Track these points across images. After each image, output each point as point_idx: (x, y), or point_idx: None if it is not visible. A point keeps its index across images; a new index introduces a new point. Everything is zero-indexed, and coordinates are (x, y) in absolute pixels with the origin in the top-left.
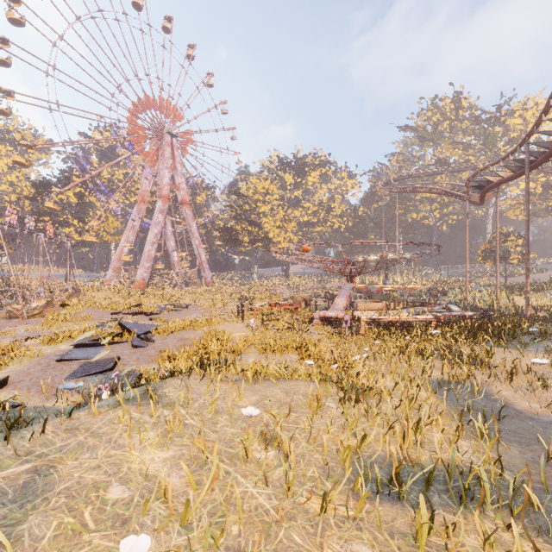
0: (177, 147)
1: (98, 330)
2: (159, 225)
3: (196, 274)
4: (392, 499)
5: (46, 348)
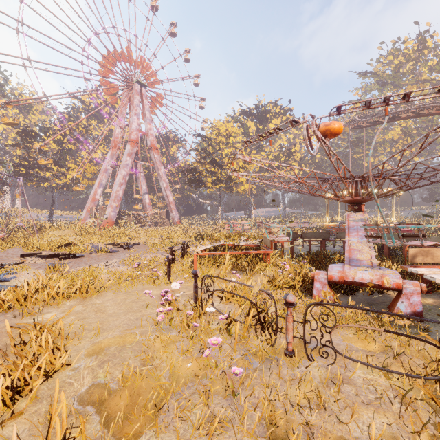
0: (146, 96)
1: None
2: (128, 167)
3: (164, 215)
4: None
5: None
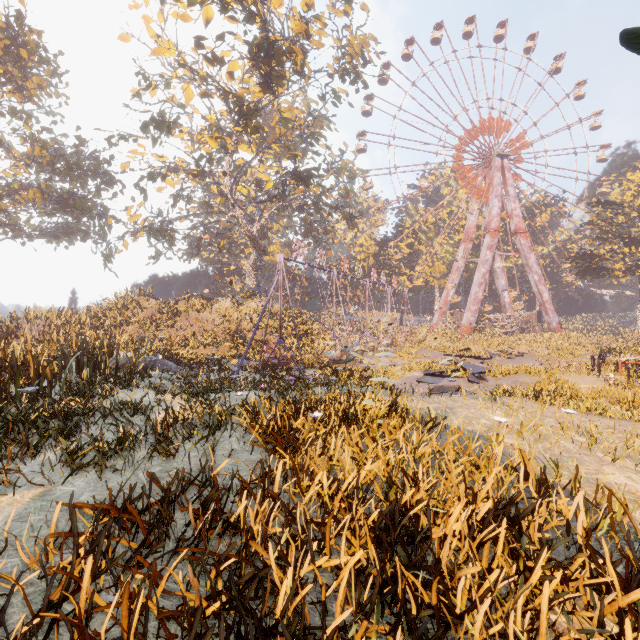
0: (508, 169)
1: (438, 366)
2: (487, 263)
3: (534, 318)
4: None
5: (405, 373)
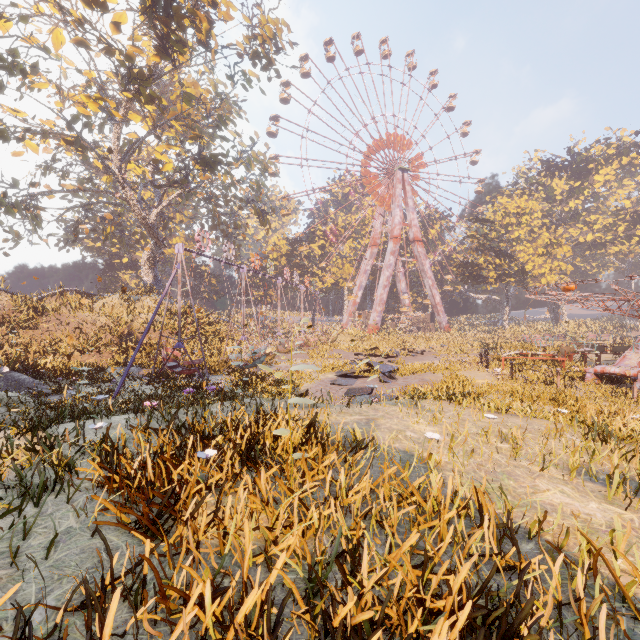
0: (408, 182)
1: (351, 366)
2: (391, 267)
3: (428, 318)
4: (605, 486)
5: (319, 375)
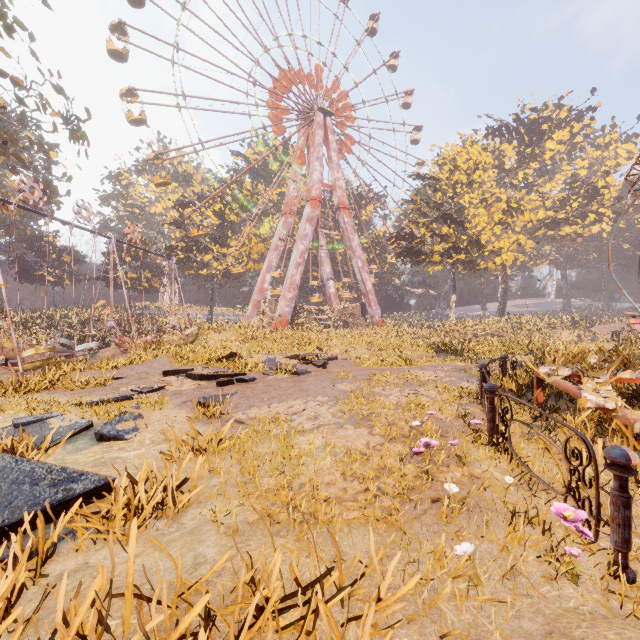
0: (332, 130)
1: None
2: (307, 239)
3: (358, 311)
4: None
5: None
